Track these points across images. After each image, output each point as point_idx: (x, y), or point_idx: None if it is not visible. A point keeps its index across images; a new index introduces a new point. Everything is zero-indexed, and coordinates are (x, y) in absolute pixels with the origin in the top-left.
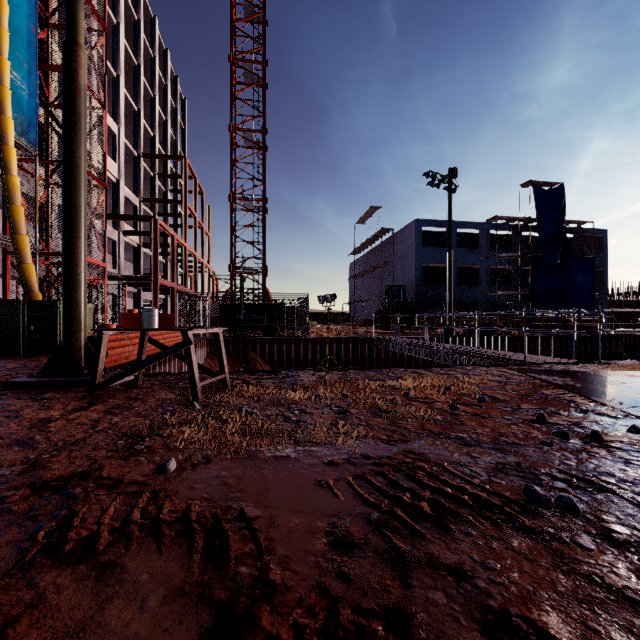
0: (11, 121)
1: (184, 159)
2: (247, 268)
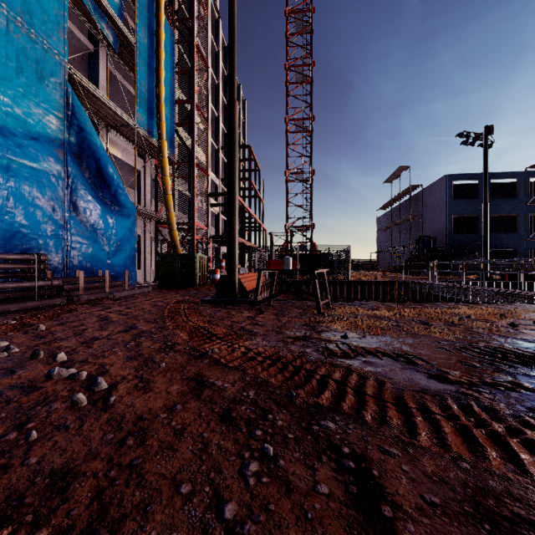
0: (166, 142)
1: (249, 147)
2: (298, 226)
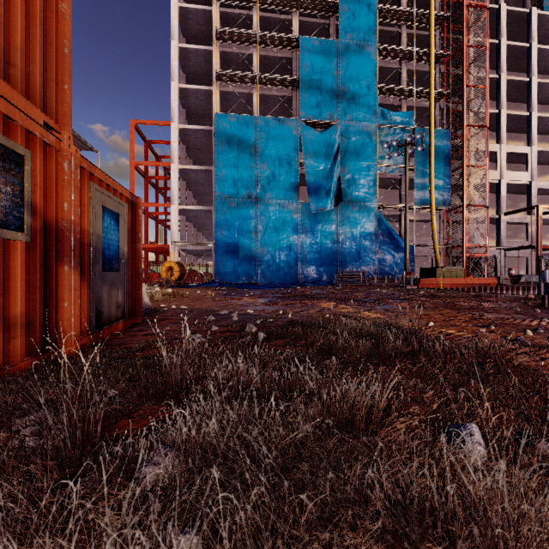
0: (433, 206)
1: None
2: None
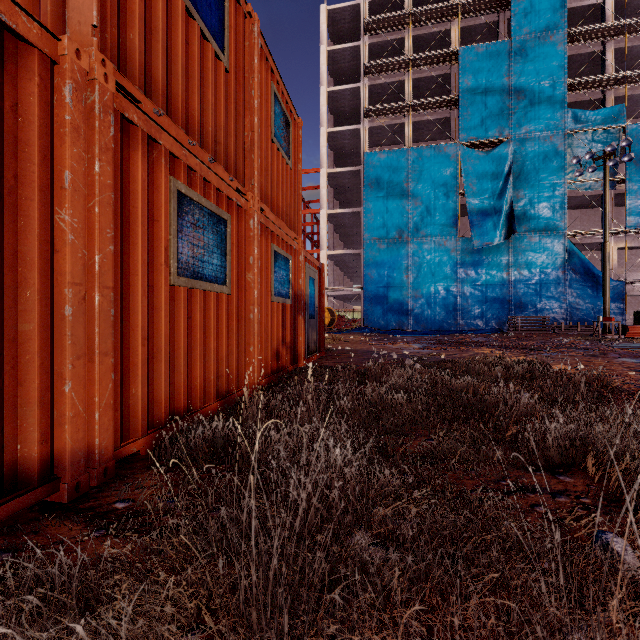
0: None
1: None
2: None
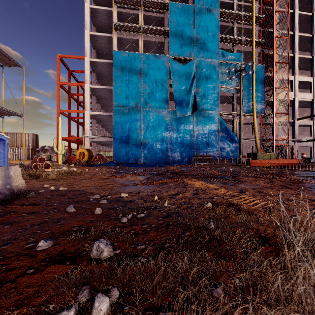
0: (255, 113)
1: None
2: None
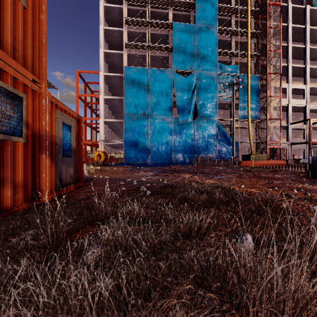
0: (250, 119)
1: None
2: None
